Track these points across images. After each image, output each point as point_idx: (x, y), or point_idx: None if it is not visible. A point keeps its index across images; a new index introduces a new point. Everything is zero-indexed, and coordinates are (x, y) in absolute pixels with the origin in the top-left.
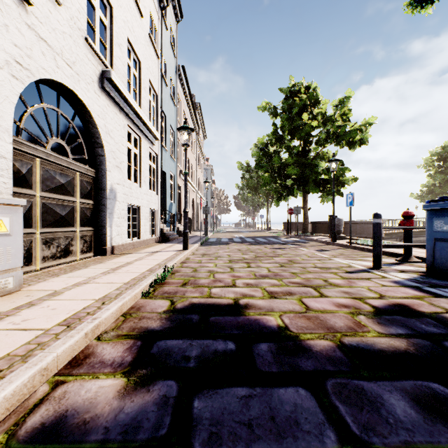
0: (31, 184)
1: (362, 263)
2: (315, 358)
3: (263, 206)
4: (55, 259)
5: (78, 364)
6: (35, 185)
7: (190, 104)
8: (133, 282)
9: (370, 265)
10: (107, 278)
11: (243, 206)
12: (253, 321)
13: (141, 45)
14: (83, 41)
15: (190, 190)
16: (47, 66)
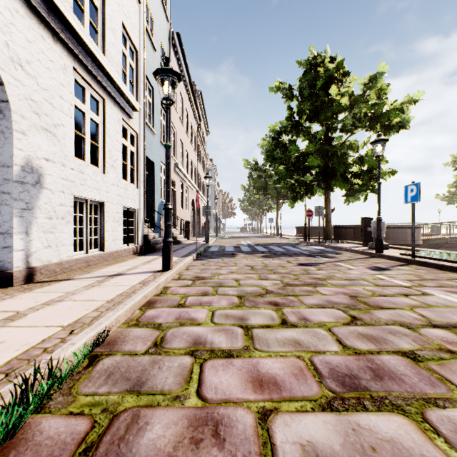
0: None
1: None
2: None
3: (271, 209)
4: None
5: None
6: None
7: (188, 87)
8: None
9: None
10: None
11: (249, 210)
12: None
13: None
14: None
15: (189, 189)
16: None
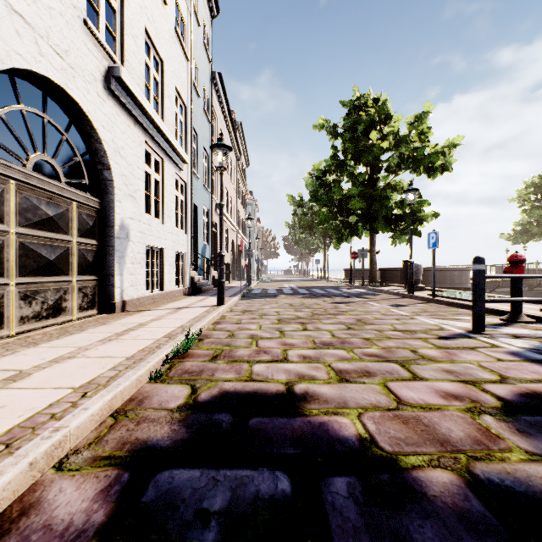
0: (2, 216)
1: (456, 324)
2: (436, 515)
3: (319, 249)
4: (40, 319)
5: (2, 532)
6: (8, 218)
7: (228, 122)
8: (140, 356)
9: (468, 327)
10: (105, 348)
11: (295, 250)
12: (318, 427)
13: (163, 41)
14: (81, 24)
15: (229, 229)
16: (25, 52)
